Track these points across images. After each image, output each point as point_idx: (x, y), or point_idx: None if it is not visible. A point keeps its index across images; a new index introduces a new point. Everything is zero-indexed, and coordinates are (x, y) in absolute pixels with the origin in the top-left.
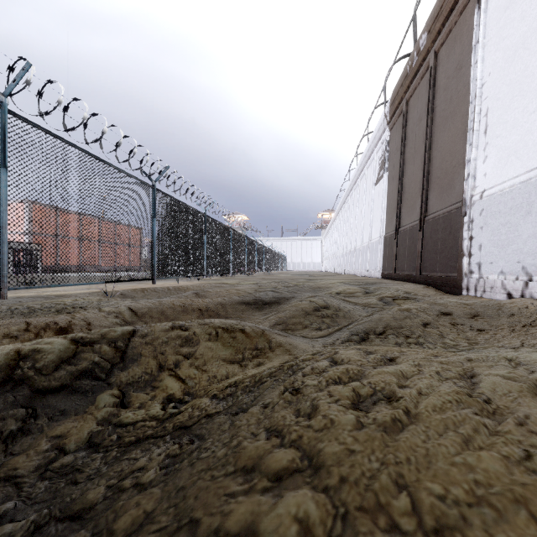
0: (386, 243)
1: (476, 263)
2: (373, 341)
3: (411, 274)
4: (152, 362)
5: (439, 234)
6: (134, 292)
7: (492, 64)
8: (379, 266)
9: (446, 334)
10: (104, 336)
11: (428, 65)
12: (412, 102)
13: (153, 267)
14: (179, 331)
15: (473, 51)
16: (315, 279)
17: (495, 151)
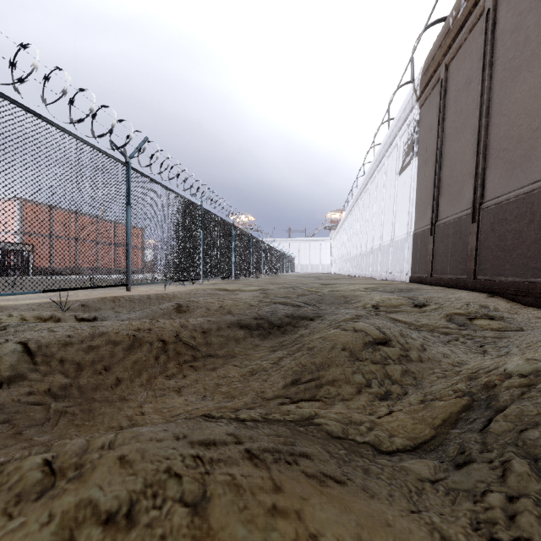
0: (416, 241)
1: None
2: None
3: (459, 278)
4: None
5: (508, 225)
6: (101, 302)
7: None
8: (407, 268)
9: None
10: None
11: (481, 11)
12: (454, 65)
13: (127, 269)
14: None
15: None
16: (332, 284)
17: None
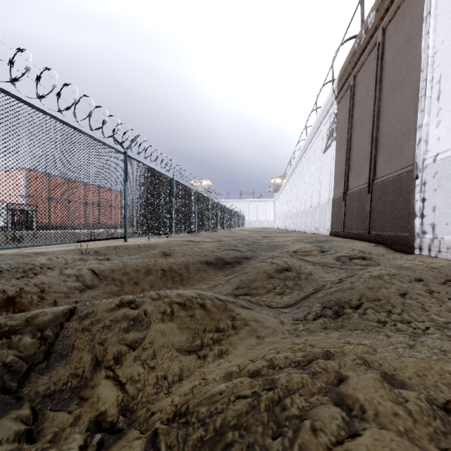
0: (334, 204)
1: (429, 223)
2: (351, 317)
3: (360, 233)
4: (86, 357)
5: (388, 196)
6: (107, 249)
7: (446, 32)
8: (328, 225)
9: (428, 306)
10: (30, 321)
11: (375, 42)
12: (359, 77)
13: (125, 226)
14: (127, 311)
15: (424, 22)
16: (270, 237)
17: (450, 115)
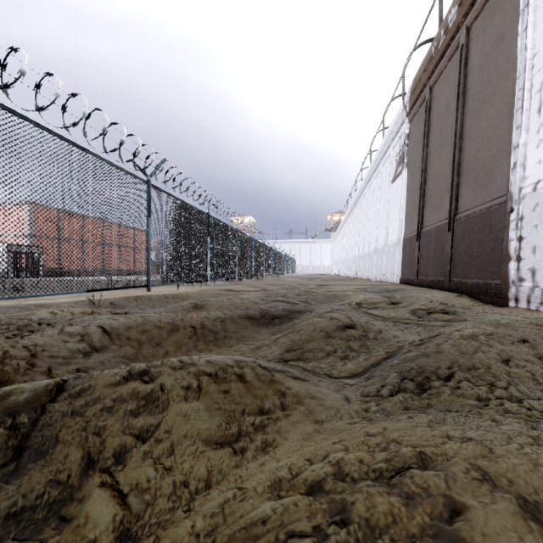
0: (406, 245)
1: (528, 268)
2: (441, 393)
3: (438, 280)
4: (74, 455)
5: (474, 234)
6: (126, 301)
7: None
8: (397, 270)
9: (540, 377)
10: None
11: (457, 44)
12: (437, 88)
13: (148, 272)
14: (138, 386)
15: (521, 17)
16: (327, 285)
17: None
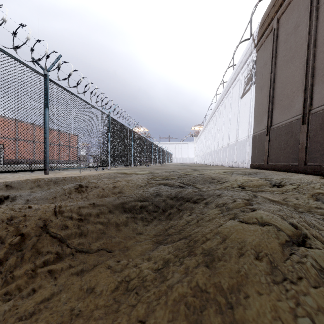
0: (255, 140)
1: None
2: None
3: (291, 165)
4: None
5: None
6: (24, 183)
7: None
8: (248, 158)
9: None
10: None
11: None
12: (284, 17)
13: (45, 157)
14: None
15: None
16: (199, 169)
17: None
